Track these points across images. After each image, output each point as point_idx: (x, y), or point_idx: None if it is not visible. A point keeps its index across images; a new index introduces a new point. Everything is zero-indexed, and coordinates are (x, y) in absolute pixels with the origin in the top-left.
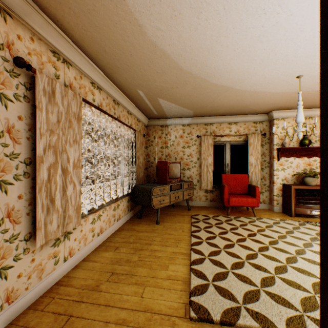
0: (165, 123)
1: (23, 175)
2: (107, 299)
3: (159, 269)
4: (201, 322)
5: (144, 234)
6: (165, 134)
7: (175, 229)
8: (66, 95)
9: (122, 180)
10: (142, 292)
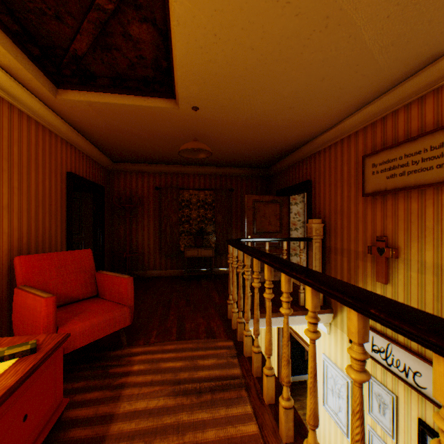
0: None
1: (301, 226)
2: None
3: None
4: None
5: None
6: None
7: None
8: None
9: None
10: None
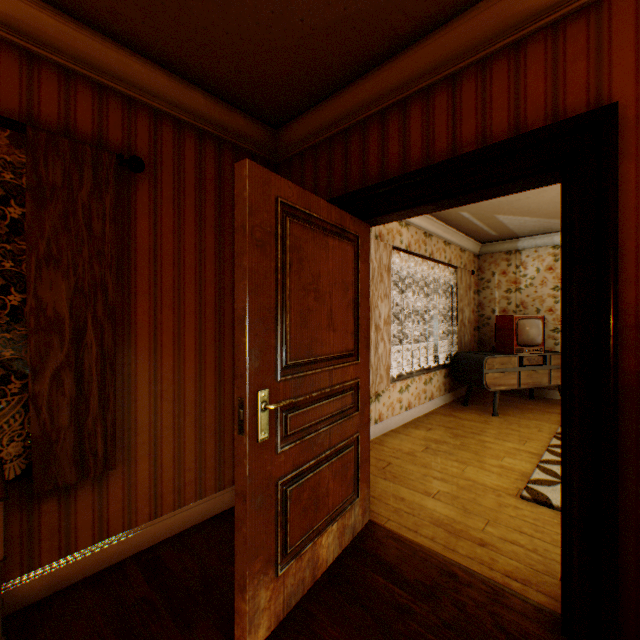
0: (514, 246)
1: None
2: (423, 462)
3: (487, 457)
4: (535, 503)
5: (469, 423)
6: (514, 265)
7: (525, 427)
8: (378, 248)
9: (435, 344)
10: (462, 467)
